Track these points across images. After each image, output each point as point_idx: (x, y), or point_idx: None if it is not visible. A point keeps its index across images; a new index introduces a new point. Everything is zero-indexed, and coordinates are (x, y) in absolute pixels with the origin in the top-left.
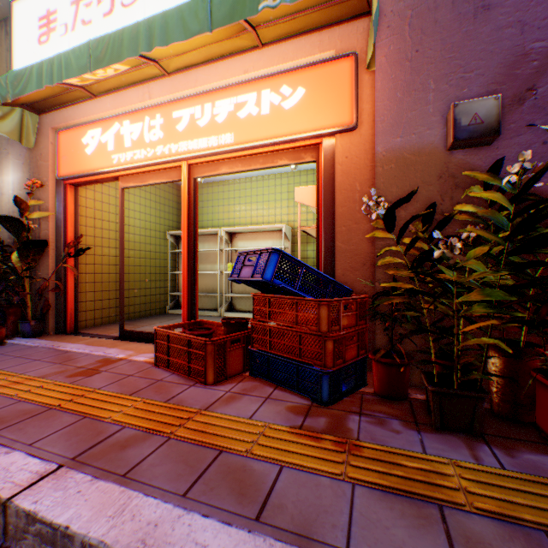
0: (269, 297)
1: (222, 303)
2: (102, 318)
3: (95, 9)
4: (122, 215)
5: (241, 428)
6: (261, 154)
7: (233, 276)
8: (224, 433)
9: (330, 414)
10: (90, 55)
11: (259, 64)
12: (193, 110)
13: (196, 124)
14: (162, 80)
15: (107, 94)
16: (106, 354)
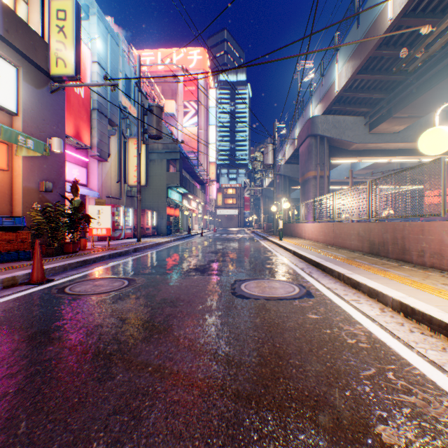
0: (1, 232)
1: None
2: None
3: None
4: None
5: None
6: None
7: None
8: None
9: None
10: None
11: None
12: None
13: None
14: None
15: None
16: None
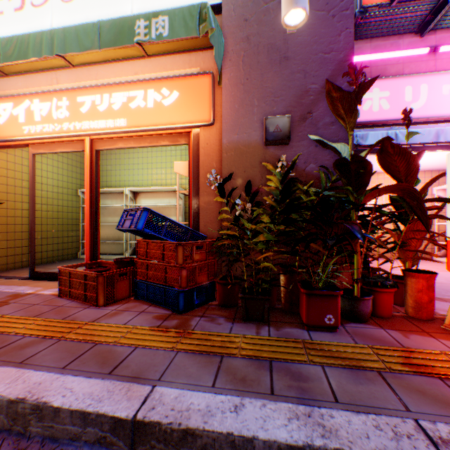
0: (147, 242)
1: (128, 249)
2: (15, 263)
3: (7, 3)
4: (32, 176)
5: (116, 330)
6: (149, 136)
7: (119, 226)
8: (102, 333)
9: (182, 318)
10: None
11: (146, 69)
12: (95, 97)
13: (97, 109)
14: (68, 70)
15: (18, 75)
16: (16, 291)
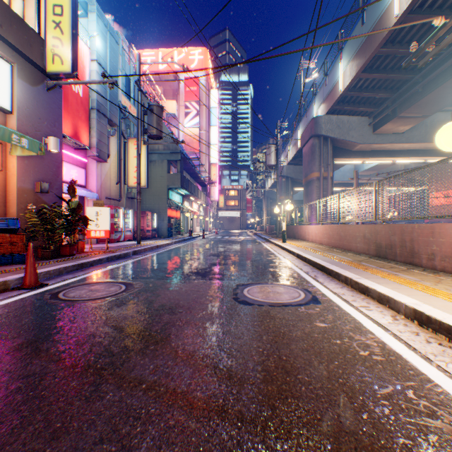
0: None
1: None
2: None
3: None
4: None
5: None
6: None
7: None
8: None
9: None
10: None
11: None
12: None
13: None
14: None
15: None
16: None
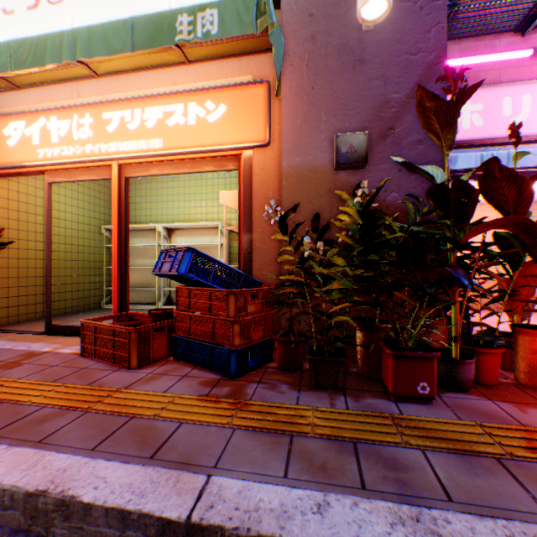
0: (190, 289)
1: (161, 297)
2: (27, 315)
3: (18, 0)
4: (49, 209)
5: (155, 399)
6: (190, 160)
7: (156, 270)
8: (138, 404)
9: (235, 384)
10: (11, 54)
11: (186, 78)
12: (124, 113)
13: (126, 127)
14: (92, 81)
15: (32, 87)
16: (30, 349)
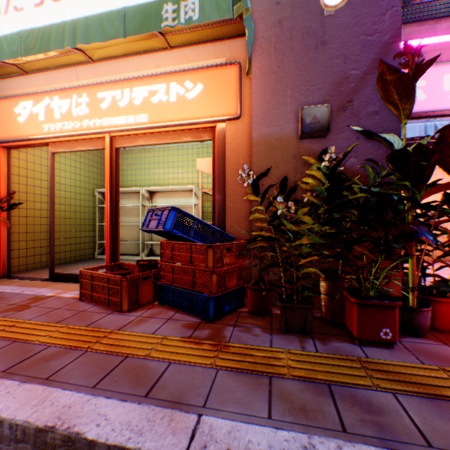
0: (173, 243)
1: (144, 249)
2: (34, 264)
3: None
4: (52, 175)
5: (145, 340)
6: (171, 132)
7: (144, 227)
8: (131, 345)
9: (214, 327)
10: (21, 42)
11: (168, 62)
12: (115, 93)
13: (117, 104)
14: (88, 66)
15: (38, 72)
16: (37, 293)
